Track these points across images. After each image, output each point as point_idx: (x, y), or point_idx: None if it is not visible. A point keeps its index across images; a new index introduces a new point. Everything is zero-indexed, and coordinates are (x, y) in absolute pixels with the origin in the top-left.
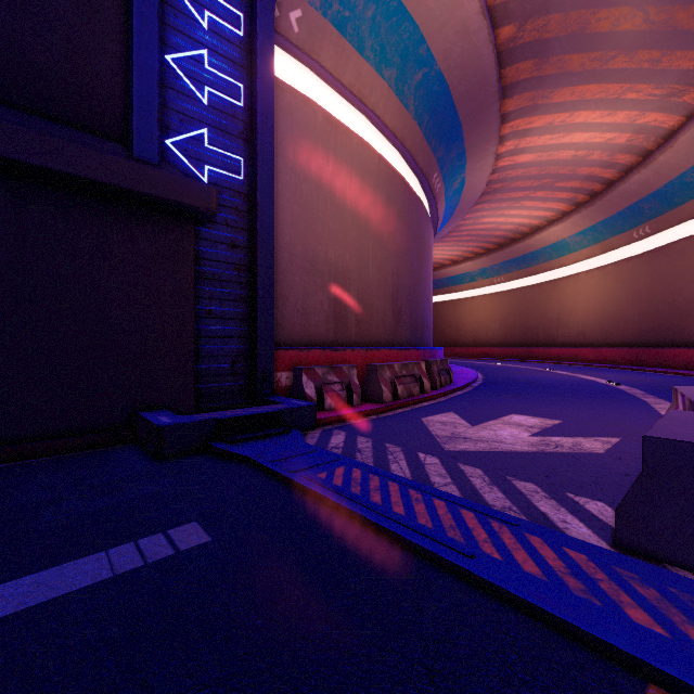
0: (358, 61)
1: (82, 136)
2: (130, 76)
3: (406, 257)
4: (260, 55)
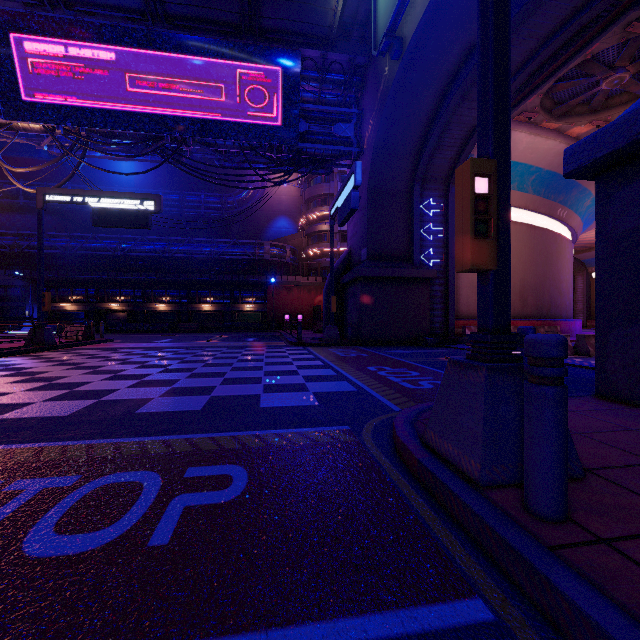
0: None
1: (402, 263)
2: (412, 243)
3: (531, 268)
4: (450, 217)
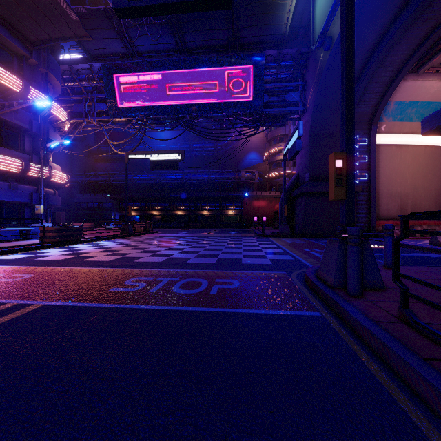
0: (410, 124)
1: None
2: None
3: None
4: (372, 147)
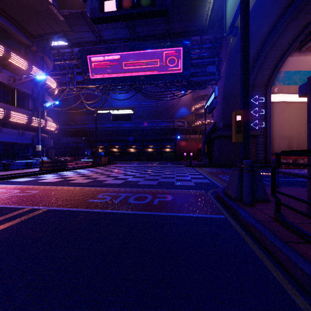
0: (295, 87)
1: None
2: None
3: None
4: (267, 104)
